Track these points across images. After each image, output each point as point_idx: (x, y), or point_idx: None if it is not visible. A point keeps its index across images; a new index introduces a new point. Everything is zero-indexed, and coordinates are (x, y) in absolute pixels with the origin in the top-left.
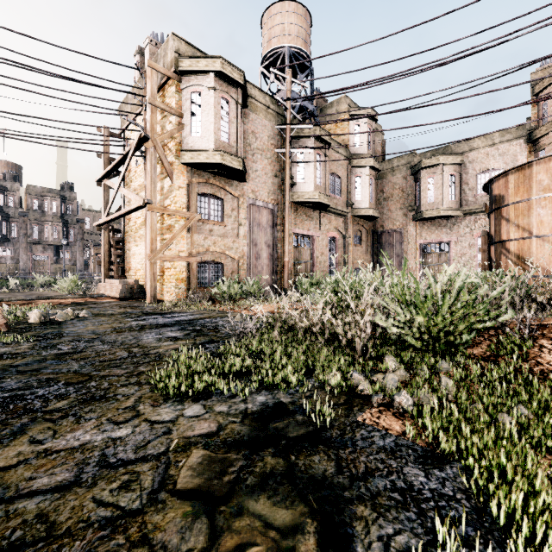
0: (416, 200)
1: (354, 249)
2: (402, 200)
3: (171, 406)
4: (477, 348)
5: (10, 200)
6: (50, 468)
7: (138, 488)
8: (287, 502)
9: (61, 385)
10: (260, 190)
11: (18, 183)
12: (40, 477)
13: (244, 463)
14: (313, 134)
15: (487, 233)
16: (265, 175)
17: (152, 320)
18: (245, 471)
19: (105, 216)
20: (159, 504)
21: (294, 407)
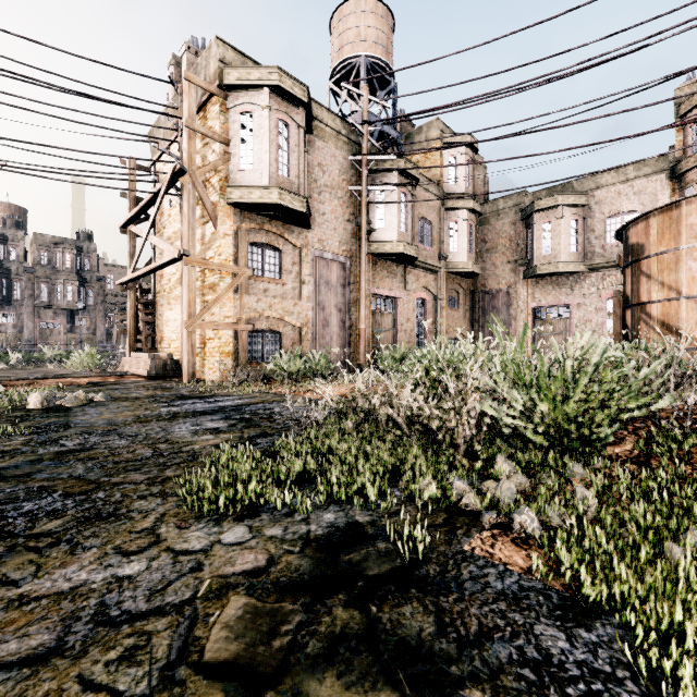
0: (527, 252)
1: (449, 314)
2: (509, 252)
3: (204, 528)
4: (620, 445)
5: (12, 252)
6: (23, 626)
7: (147, 660)
8: (366, 684)
9: (57, 497)
10: (328, 238)
11: (22, 230)
12: (6, 640)
13: (303, 618)
14: (397, 167)
15: (622, 293)
16: (335, 219)
17: (188, 406)
18: (304, 631)
19: (131, 272)
20: (175, 688)
21: (374, 530)
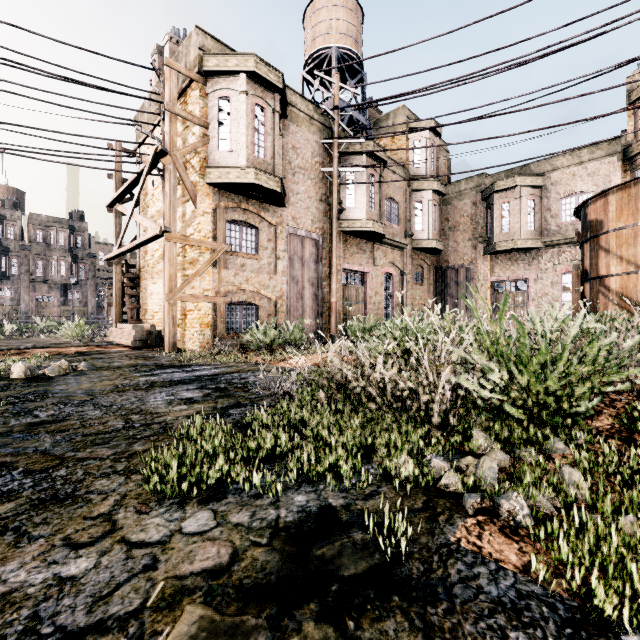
0: (487, 230)
1: (414, 288)
2: (471, 230)
3: (165, 513)
4: (598, 418)
5: (10, 231)
6: None
7: None
8: None
9: (16, 475)
10: (302, 216)
11: (19, 211)
12: None
13: (268, 638)
14: (366, 150)
15: (580, 267)
16: (308, 199)
17: (166, 375)
18: None
19: (117, 249)
20: None
21: (349, 515)
